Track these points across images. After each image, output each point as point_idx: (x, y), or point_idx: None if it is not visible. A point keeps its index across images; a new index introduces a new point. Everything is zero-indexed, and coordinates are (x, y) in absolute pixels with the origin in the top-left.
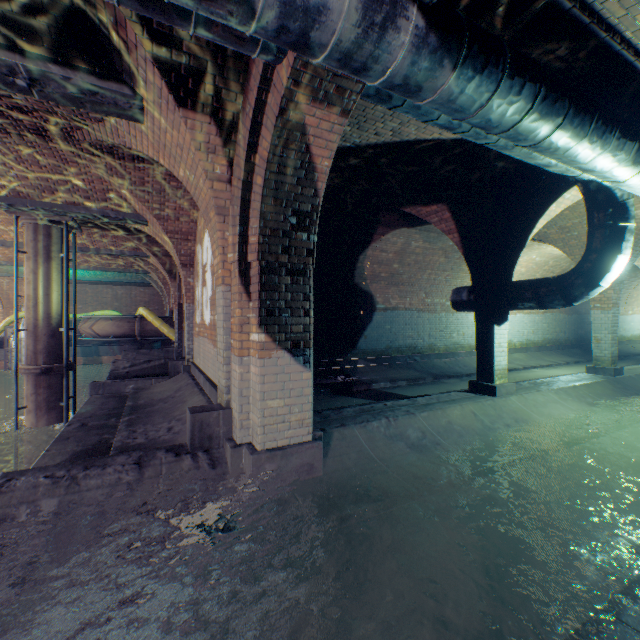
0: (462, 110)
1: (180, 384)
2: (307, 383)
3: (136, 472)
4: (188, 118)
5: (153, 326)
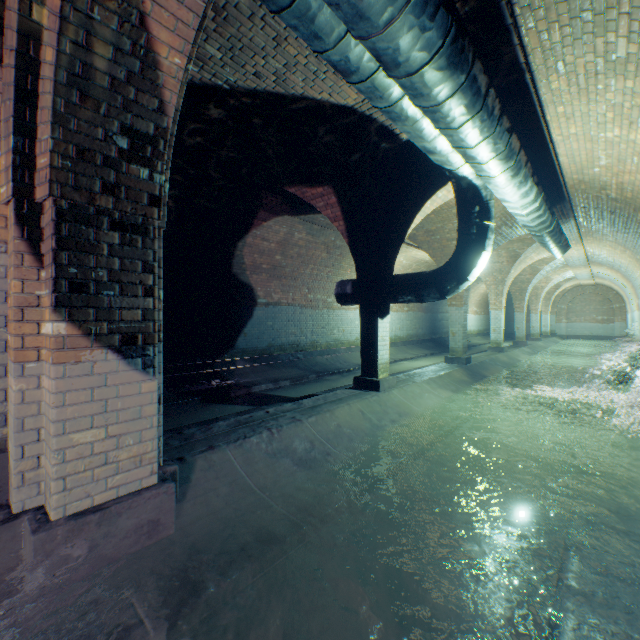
0: (370, 16)
1: None
2: (150, 398)
3: None
4: None
5: None
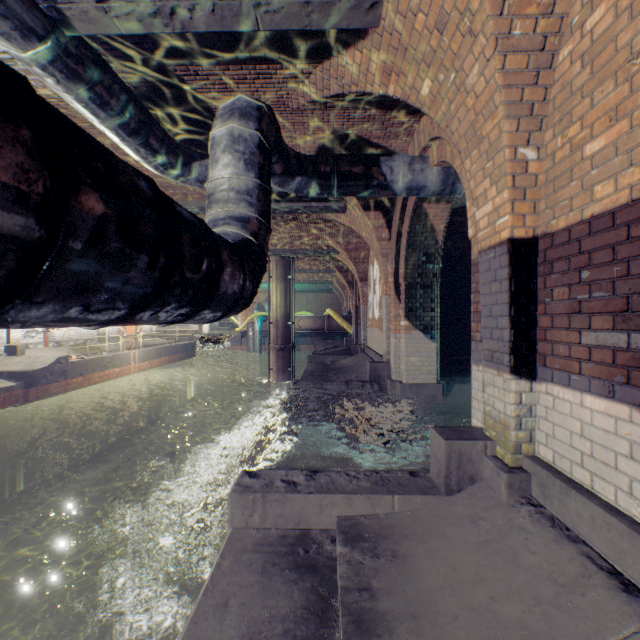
0: None
1: (359, 358)
2: (433, 350)
3: (345, 386)
4: (369, 215)
5: (336, 323)
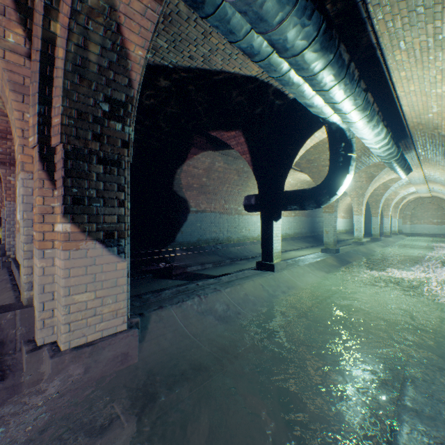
0: (267, 19)
1: None
2: (122, 273)
3: None
4: None
5: None
